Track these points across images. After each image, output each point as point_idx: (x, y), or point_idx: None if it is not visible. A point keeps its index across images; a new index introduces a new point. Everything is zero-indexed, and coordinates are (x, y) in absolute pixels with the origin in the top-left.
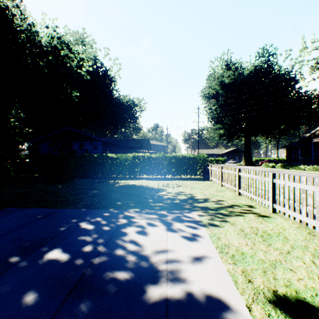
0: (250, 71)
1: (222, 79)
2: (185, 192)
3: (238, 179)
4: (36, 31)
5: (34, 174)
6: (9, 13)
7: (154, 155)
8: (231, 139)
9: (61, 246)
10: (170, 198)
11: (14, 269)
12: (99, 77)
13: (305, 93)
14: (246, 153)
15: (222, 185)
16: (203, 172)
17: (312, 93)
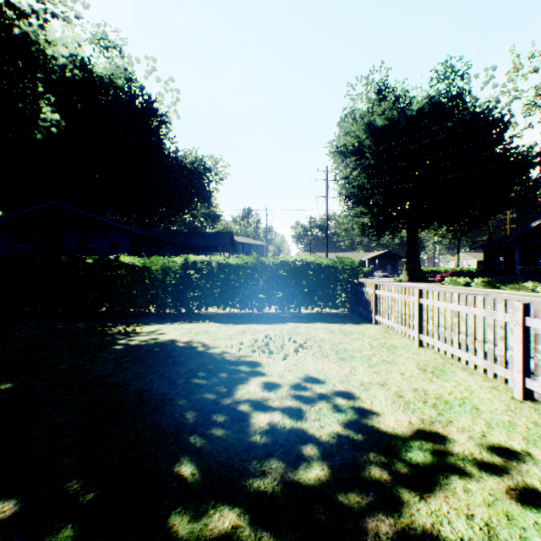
0: (420, 106)
1: (371, 118)
2: (328, 383)
3: (521, 342)
4: None
5: None
6: None
7: (236, 259)
8: (381, 233)
9: None
10: (279, 436)
11: None
12: (136, 110)
13: (519, 149)
14: (411, 259)
15: (422, 342)
16: (352, 300)
17: (531, 151)
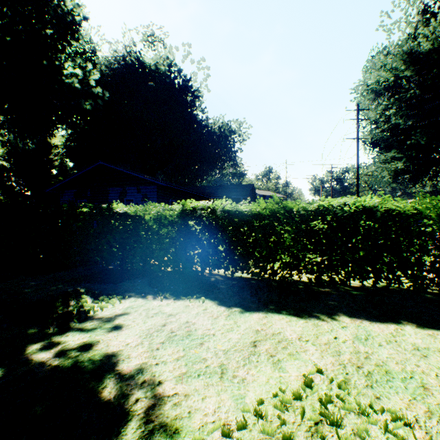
0: None
1: (414, 43)
2: None
3: None
4: None
5: None
6: None
7: (248, 205)
8: (418, 179)
9: None
10: None
11: None
12: (173, 87)
13: None
14: None
15: None
16: None
17: None
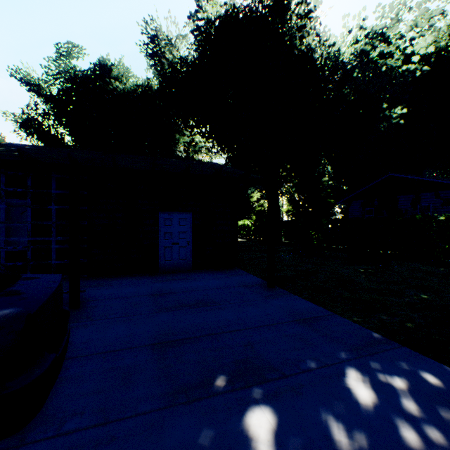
0: None
1: None
2: None
3: None
4: (336, 51)
5: (336, 245)
6: (310, 52)
7: None
8: None
9: (278, 410)
10: None
11: (202, 405)
12: None
13: None
14: None
15: None
16: None
17: None
